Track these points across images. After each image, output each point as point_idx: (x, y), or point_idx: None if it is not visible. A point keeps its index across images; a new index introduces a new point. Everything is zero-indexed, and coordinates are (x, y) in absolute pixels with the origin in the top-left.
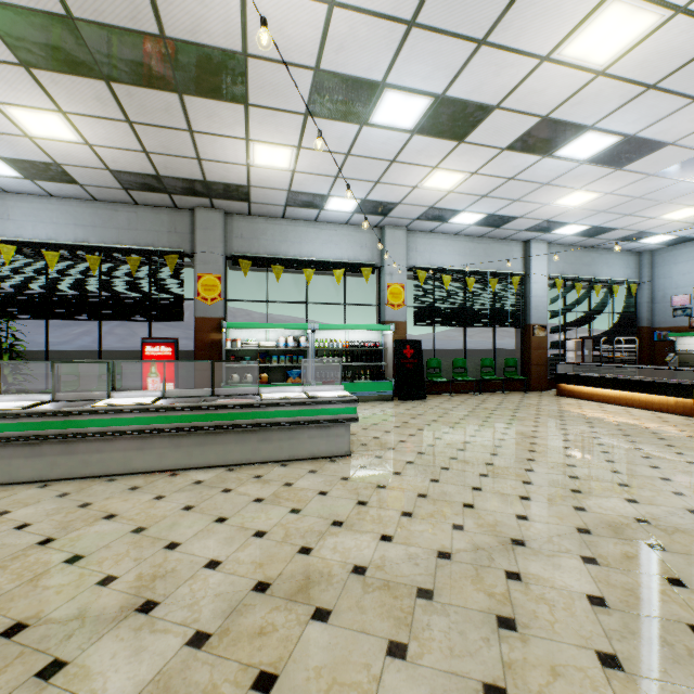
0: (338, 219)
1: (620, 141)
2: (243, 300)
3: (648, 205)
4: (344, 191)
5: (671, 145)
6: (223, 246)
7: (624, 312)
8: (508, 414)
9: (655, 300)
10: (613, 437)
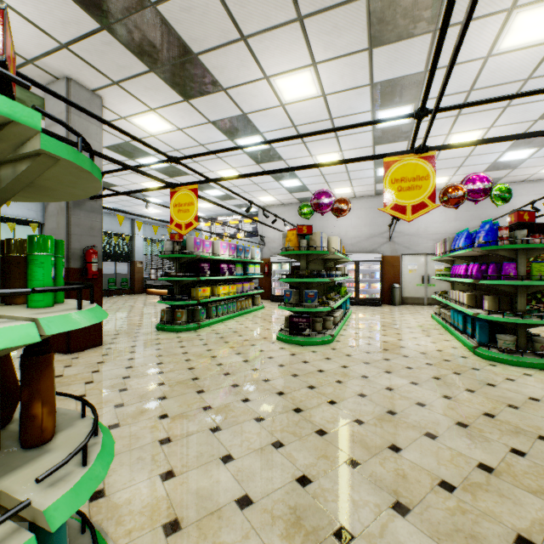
0: None
1: (164, 202)
2: None
3: None
4: None
5: None
6: None
7: None
8: (124, 301)
9: None
10: None
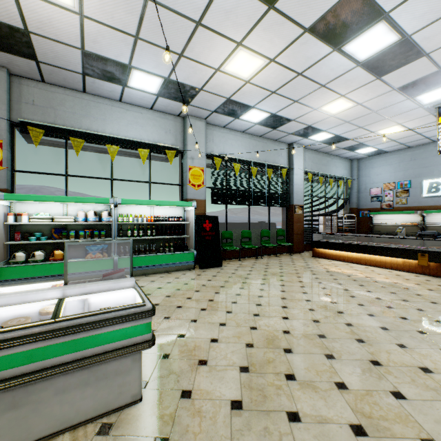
0: (143, 102)
1: (397, 42)
2: (36, 172)
3: (377, 120)
4: (146, 62)
5: (425, 57)
6: (6, 109)
7: (344, 198)
8: (295, 280)
9: (360, 191)
10: (400, 305)
